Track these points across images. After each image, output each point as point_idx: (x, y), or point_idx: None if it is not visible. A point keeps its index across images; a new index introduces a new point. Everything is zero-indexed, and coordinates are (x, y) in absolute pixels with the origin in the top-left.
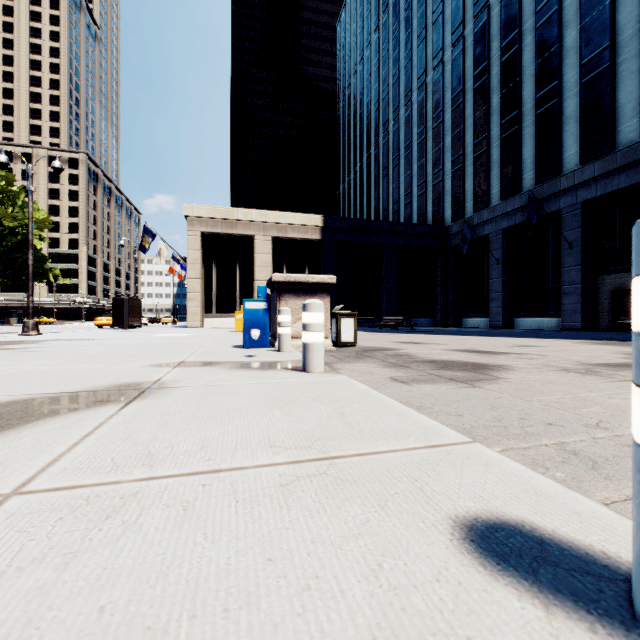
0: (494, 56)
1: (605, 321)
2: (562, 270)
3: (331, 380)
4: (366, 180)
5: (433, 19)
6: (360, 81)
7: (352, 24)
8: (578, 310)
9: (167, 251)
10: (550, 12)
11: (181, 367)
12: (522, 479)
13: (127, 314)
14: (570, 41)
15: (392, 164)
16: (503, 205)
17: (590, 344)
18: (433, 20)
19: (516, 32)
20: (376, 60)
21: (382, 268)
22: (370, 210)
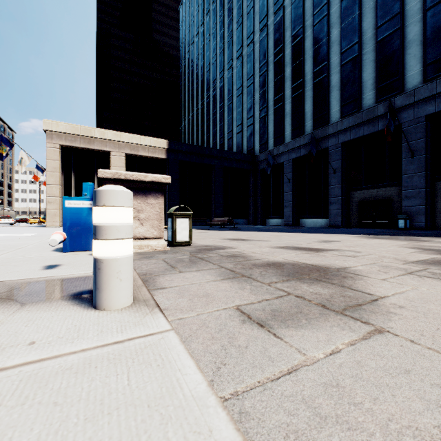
0: (287, 41)
1: (354, 221)
2: (329, 187)
3: (127, 344)
4: (201, 120)
5: (247, 11)
6: (196, 49)
7: (191, 8)
8: (339, 214)
9: (29, 160)
10: (322, 15)
11: None
12: None
13: None
14: (334, 36)
15: (219, 110)
16: (293, 142)
17: (367, 238)
18: (247, 12)
19: (301, 26)
20: (208, 35)
21: (212, 182)
22: (203, 142)
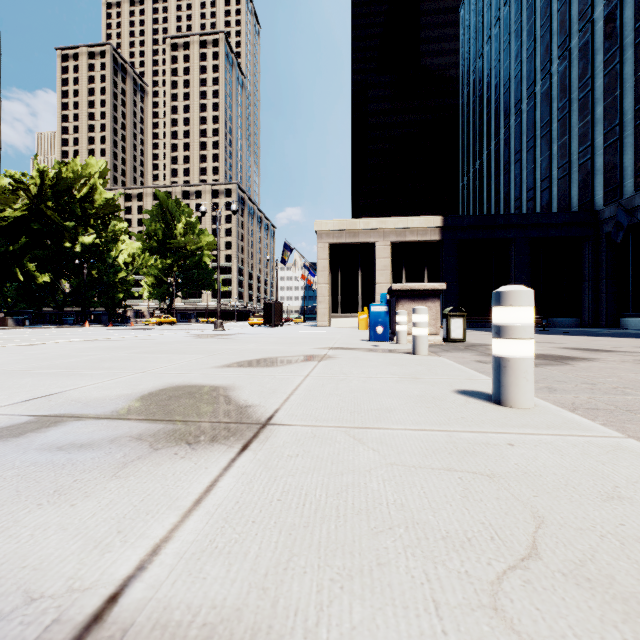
0: None
1: None
2: None
3: (430, 358)
4: (494, 168)
5: None
6: (487, 62)
7: (478, 3)
8: None
9: (300, 261)
10: None
11: (333, 349)
12: None
13: (273, 315)
14: None
15: (526, 147)
16: None
17: None
18: None
19: None
20: (506, 36)
21: (510, 264)
22: (499, 200)
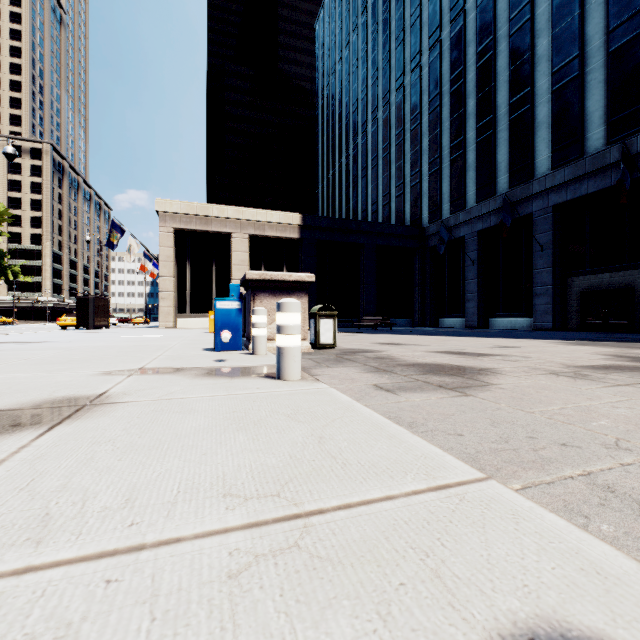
0: (470, 61)
1: (574, 321)
2: (534, 272)
3: (309, 390)
4: (345, 180)
5: (411, 22)
6: (339, 81)
7: (331, 23)
8: (549, 311)
9: (138, 248)
10: (523, 20)
11: (137, 375)
12: (570, 545)
13: (92, 314)
14: (542, 49)
15: (371, 165)
16: (478, 207)
17: (566, 344)
18: (411, 23)
19: (491, 38)
20: (355, 60)
21: (361, 268)
22: (349, 210)
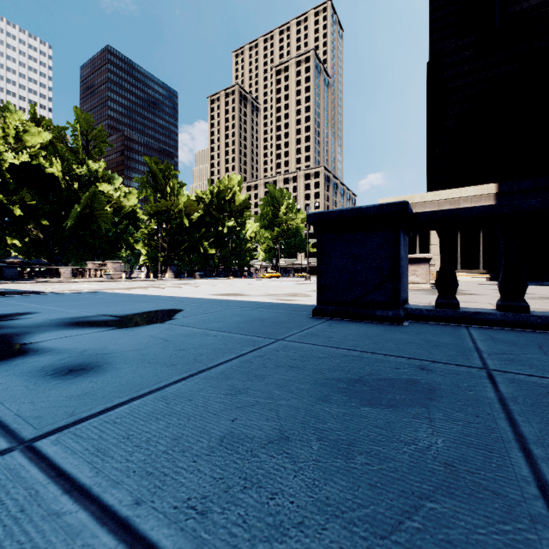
0: None
1: None
2: None
3: None
4: None
5: None
6: None
7: None
8: None
9: None
10: None
11: None
12: None
13: None
14: None
15: None
16: None
17: None
18: None
19: None
20: None
21: None
22: None
